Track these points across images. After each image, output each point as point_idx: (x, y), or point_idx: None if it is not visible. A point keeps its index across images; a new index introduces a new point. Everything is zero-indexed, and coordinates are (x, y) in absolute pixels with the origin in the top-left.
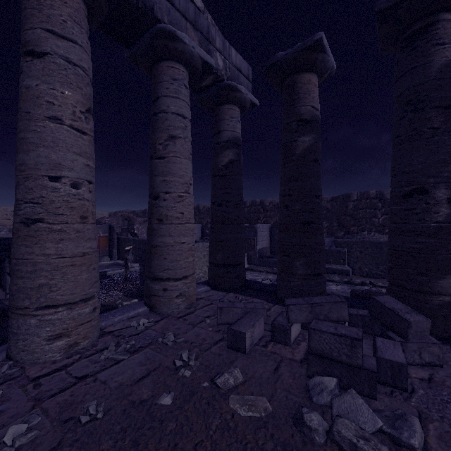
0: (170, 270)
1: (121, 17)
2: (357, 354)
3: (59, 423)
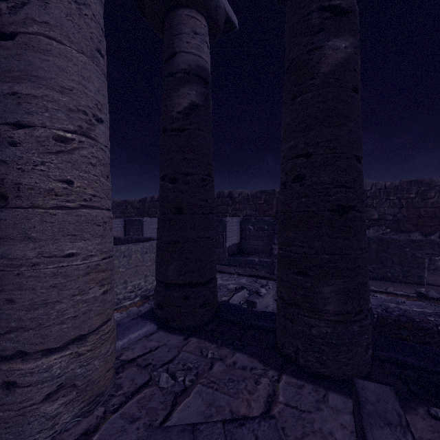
0: (26, 330)
1: None
2: None
3: None
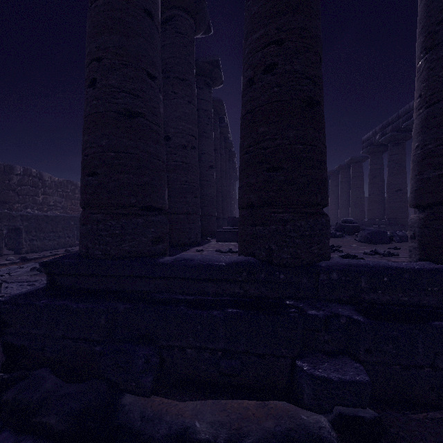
0: None
1: None
2: None
3: None
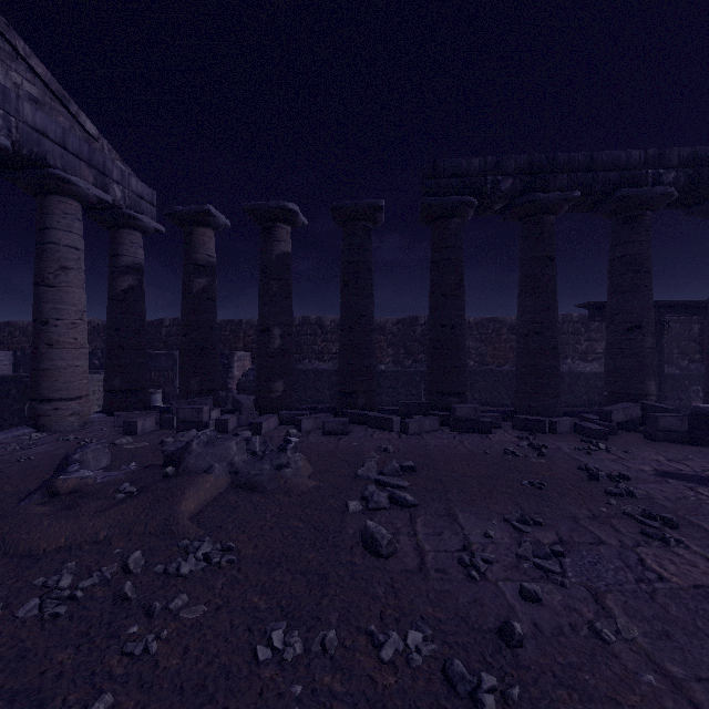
0: (63, 391)
1: (8, 157)
2: (201, 415)
3: (3, 463)
